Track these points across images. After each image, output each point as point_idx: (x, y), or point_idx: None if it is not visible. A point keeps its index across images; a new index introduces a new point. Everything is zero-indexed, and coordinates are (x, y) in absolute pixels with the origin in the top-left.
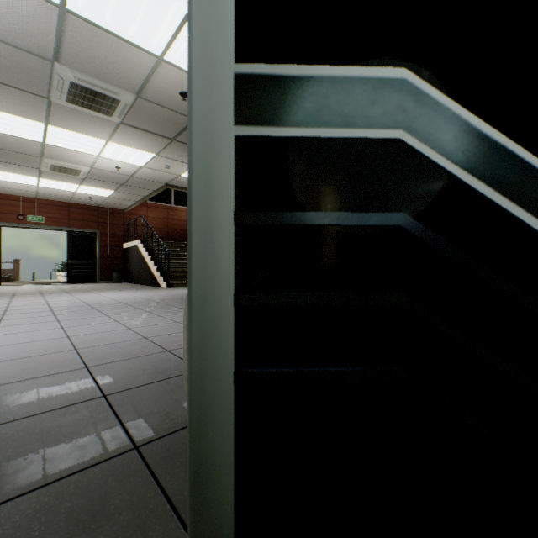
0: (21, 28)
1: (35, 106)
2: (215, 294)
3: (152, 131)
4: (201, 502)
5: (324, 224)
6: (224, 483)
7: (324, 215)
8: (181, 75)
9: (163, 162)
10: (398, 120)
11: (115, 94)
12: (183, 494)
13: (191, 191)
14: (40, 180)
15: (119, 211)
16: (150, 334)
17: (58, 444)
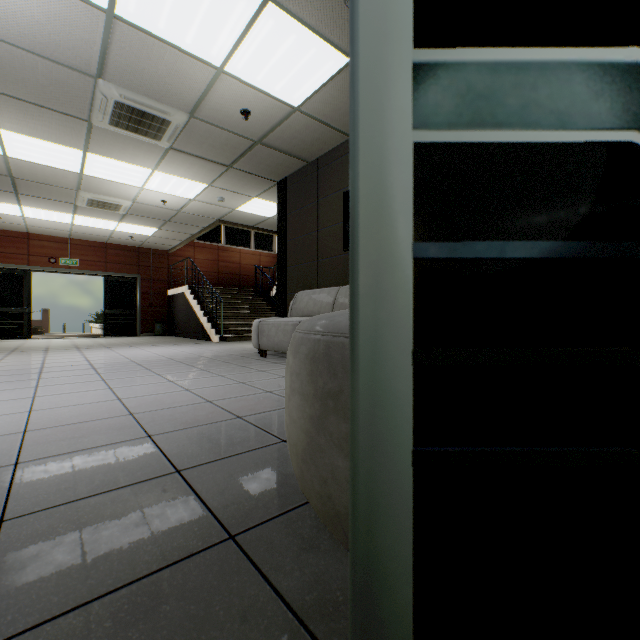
0: (62, 39)
1: (74, 130)
2: (388, 350)
3: (206, 157)
4: (370, 619)
5: (531, 257)
6: (400, 596)
7: (531, 246)
8: (243, 89)
9: (216, 194)
10: (632, 118)
11: (165, 114)
12: (304, 600)
13: (357, 215)
14: (75, 217)
15: (163, 252)
16: (214, 396)
17: (137, 530)
